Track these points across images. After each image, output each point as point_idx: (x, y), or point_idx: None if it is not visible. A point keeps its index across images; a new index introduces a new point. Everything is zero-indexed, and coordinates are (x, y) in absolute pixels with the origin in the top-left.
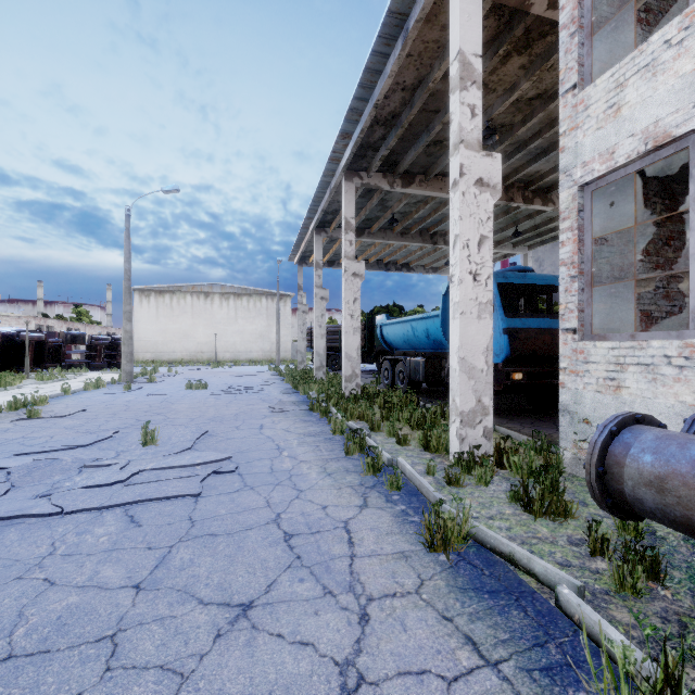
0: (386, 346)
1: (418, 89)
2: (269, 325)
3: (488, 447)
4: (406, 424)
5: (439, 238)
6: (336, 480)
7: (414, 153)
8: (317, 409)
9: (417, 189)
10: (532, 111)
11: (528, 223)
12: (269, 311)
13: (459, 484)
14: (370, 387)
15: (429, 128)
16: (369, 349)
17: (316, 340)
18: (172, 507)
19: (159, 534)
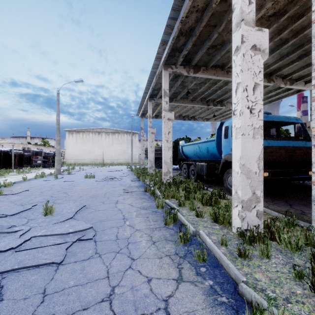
0: (184, 157)
1: (205, 10)
2: (128, 147)
3: (259, 224)
4: (199, 201)
5: (210, 102)
6: (158, 249)
7: (201, 53)
8: (149, 191)
9: (201, 74)
10: (269, 24)
11: None
12: (128, 140)
13: (248, 257)
14: (177, 178)
15: (210, 37)
16: (175, 158)
17: (149, 154)
18: (36, 276)
19: (9, 314)
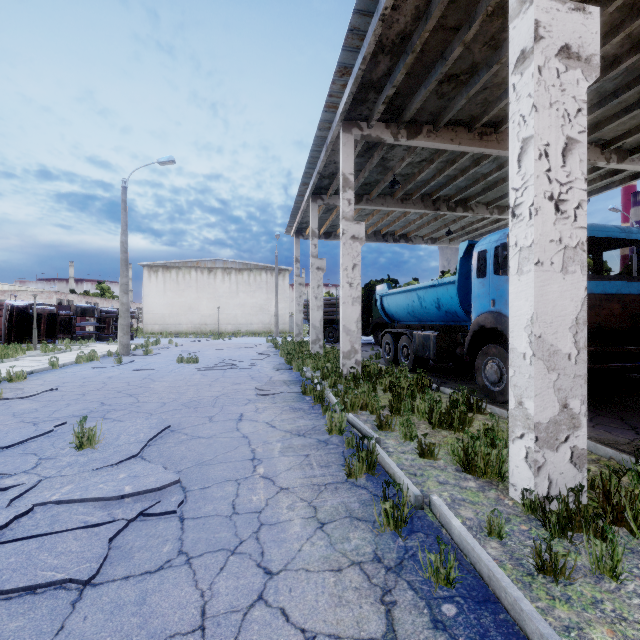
0: (386, 319)
1: None
2: (269, 298)
3: (578, 481)
4: (423, 417)
5: (442, 204)
6: (332, 543)
7: (424, 92)
8: (310, 393)
9: (424, 140)
10: None
11: None
12: (269, 285)
13: (563, 574)
14: (371, 364)
15: (445, 55)
16: (366, 321)
17: (312, 312)
18: (21, 621)
19: None
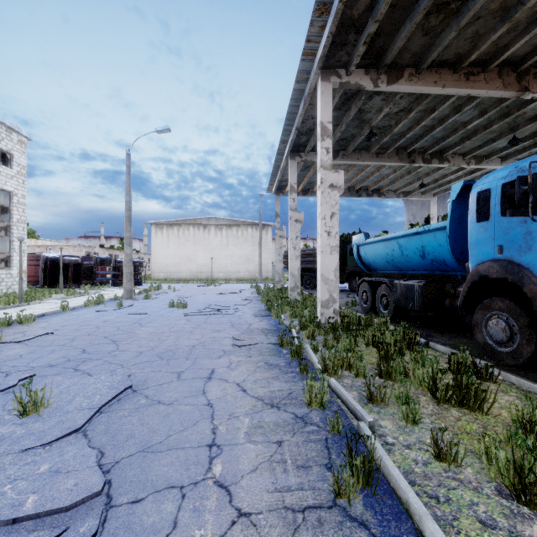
0: (363, 267)
1: None
2: (254, 250)
3: None
4: (421, 386)
5: (417, 156)
6: None
7: (409, 25)
8: (288, 345)
9: (406, 84)
10: None
11: (528, 128)
12: (254, 238)
13: None
14: (350, 313)
15: None
16: (341, 270)
17: (290, 261)
18: None
19: None
